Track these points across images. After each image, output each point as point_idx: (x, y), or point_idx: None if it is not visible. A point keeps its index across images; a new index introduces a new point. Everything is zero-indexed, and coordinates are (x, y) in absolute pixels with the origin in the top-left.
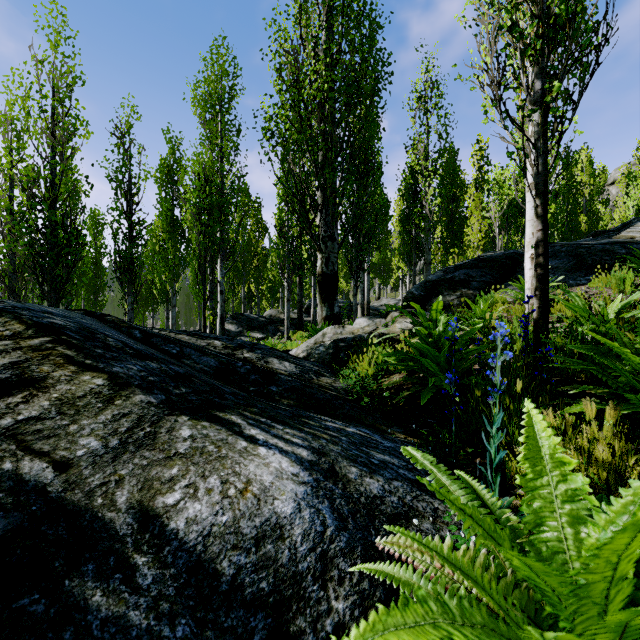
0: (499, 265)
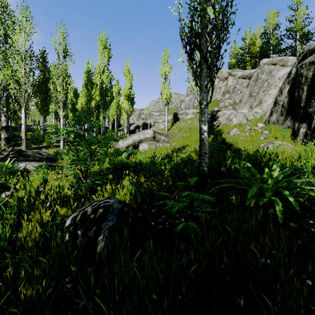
0: (14, 128)
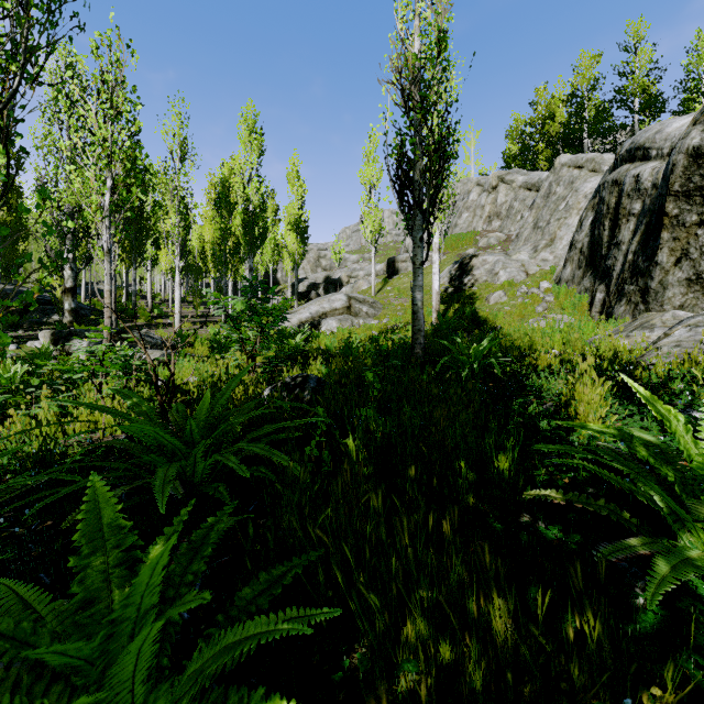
0: None
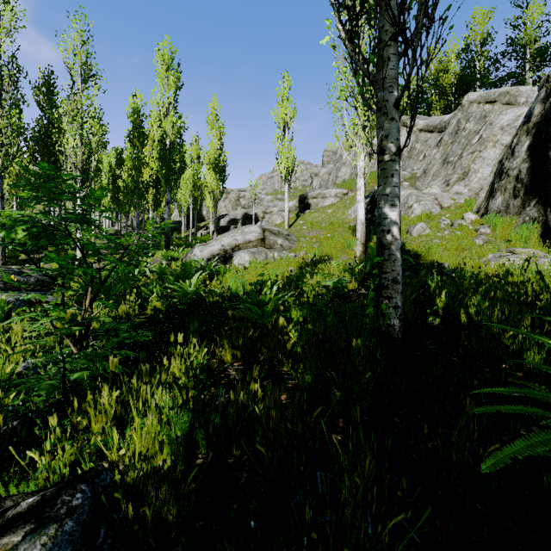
0: None
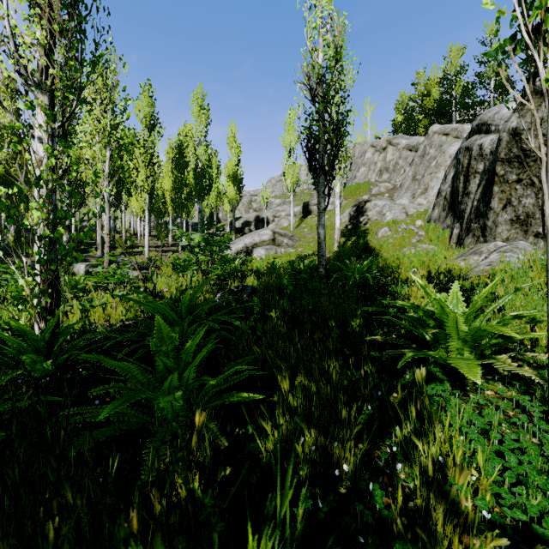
0: None
